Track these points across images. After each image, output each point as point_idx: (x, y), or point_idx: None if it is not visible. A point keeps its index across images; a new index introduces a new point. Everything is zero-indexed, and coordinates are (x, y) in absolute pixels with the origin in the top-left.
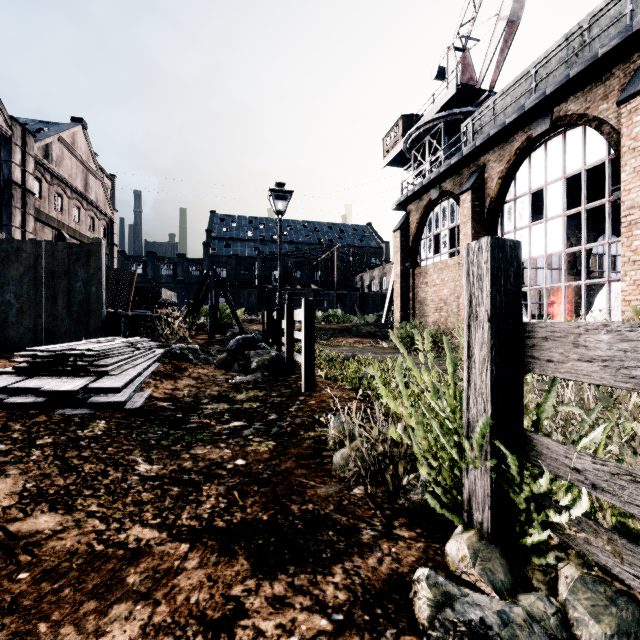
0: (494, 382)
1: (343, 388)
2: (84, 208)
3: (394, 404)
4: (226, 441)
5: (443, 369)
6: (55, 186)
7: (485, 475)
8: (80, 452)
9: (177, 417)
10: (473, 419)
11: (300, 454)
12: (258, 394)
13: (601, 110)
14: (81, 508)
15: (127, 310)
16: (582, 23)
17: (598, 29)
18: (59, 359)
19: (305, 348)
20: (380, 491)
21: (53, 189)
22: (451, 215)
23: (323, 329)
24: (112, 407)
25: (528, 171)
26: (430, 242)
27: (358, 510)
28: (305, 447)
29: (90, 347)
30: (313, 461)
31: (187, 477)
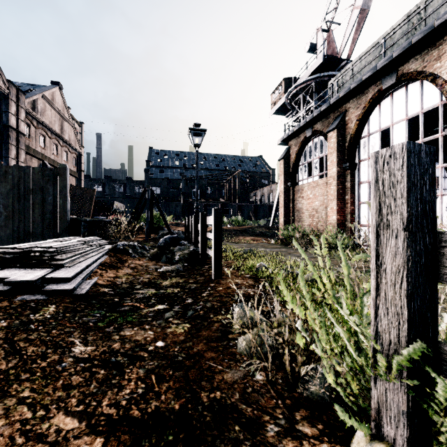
0: (411, 295)
1: (244, 276)
2: (60, 145)
3: (299, 310)
4: (150, 323)
5: (317, 260)
6: (40, 129)
7: (399, 391)
8: (28, 335)
9: (114, 301)
10: (383, 329)
11: (210, 337)
12: (179, 281)
13: (435, 68)
14: (14, 394)
15: (89, 217)
16: (419, 5)
17: (432, 9)
18: (27, 254)
19: (215, 246)
20: (279, 377)
21: (38, 131)
22: (321, 148)
23: (228, 230)
24: (62, 293)
25: (378, 115)
26: (305, 167)
27: (261, 399)
28: (214, 330)
29: (52, 245)
30: (221, 344)
31: (114, 359)
